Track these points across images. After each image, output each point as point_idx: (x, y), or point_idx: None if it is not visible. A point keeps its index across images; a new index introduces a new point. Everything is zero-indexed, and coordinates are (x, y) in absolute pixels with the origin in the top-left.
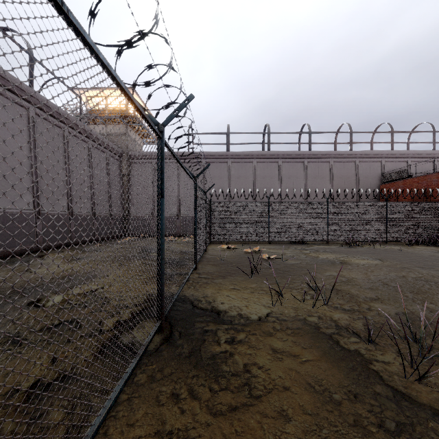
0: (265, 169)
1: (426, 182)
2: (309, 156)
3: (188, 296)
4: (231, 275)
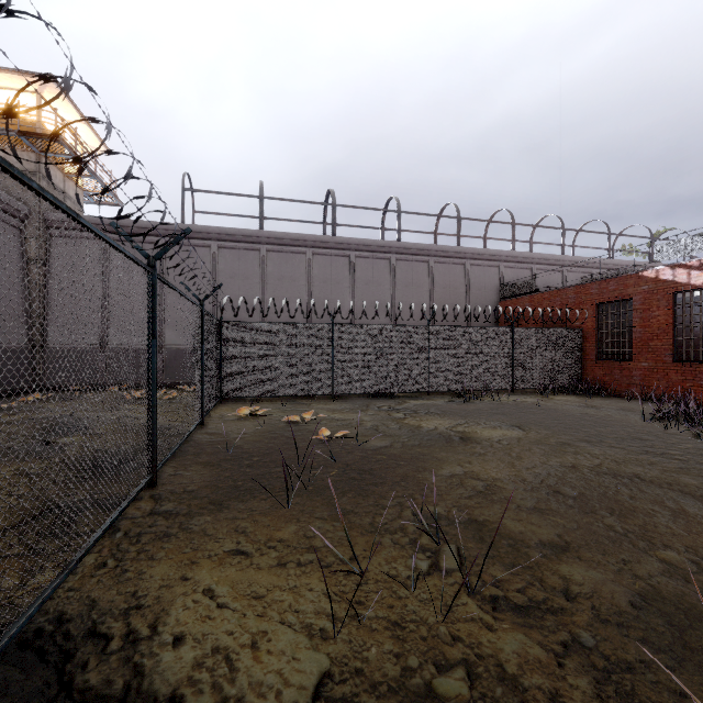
0: (327, 266)
1: (560, 299)
2: (398, 250)
3: (70, 620)
4: (241, 497)
